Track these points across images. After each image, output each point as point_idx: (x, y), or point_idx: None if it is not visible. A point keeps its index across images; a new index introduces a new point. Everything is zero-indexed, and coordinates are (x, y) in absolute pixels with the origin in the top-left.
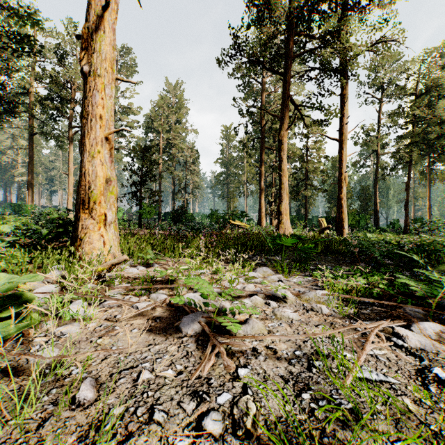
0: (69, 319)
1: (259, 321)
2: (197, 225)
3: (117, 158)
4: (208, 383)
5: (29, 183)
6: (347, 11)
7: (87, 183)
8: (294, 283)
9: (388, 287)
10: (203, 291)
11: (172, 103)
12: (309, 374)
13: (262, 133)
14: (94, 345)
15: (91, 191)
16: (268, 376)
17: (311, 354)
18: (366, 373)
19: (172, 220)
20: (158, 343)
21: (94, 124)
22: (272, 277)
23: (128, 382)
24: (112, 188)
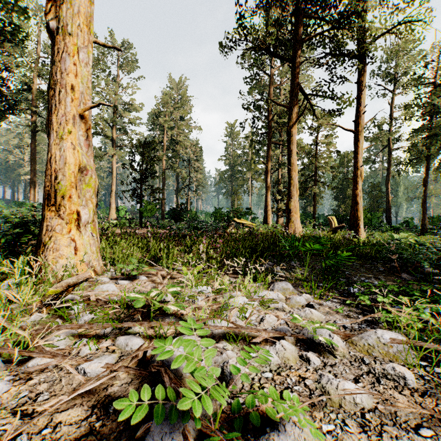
0: None
1: None
2: (200, 224)
3: (120, 155)
4: None
5: (31, 181)
6: None
7: (53, 172)
8: (329, 308)
9: None
10: (187, 404)
11: (176, 100)
12: None
13: (268, 127)
14: None
15: (58, 182)
16: None
17: None
18: None
19: (173, 218)
20: None
21: (63, 97)
22: (297, 299)
23: None
24: (88, 179)
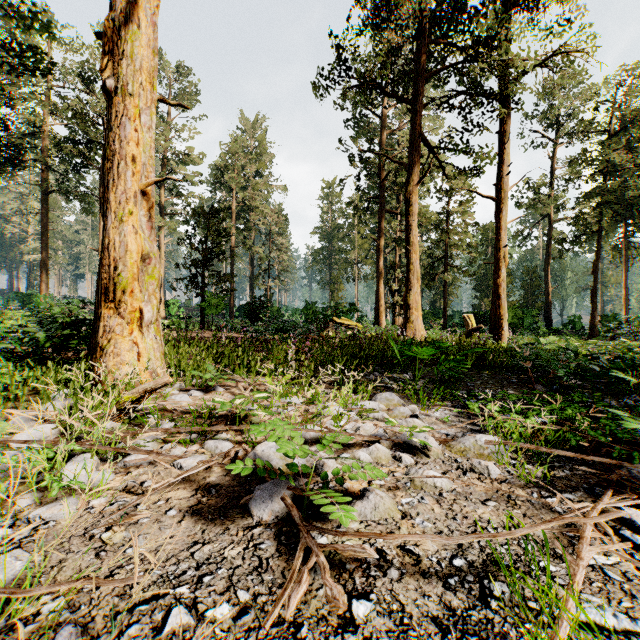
0: (63, 490)
1: (385, 494)
2: (285, 325)
3: (170, 227)
4: (297, 637)
5: (43, 264)
6: (507, 8)
7: (112, 262)
8: (437, 419)
9: (590, 428)
10: (288, 450)
11: (250, 147)
12: (485, 612)
13: (380, 189)
14: (96, 546)
15: (118, 274)
16: (410, 618)
17: (482, 565)
18: (592, 612)
19: (249, 317)
20: (209, 541)
21: (123, 170)
22: (401, 410)
23: (143, 634)
24: (152, 270)
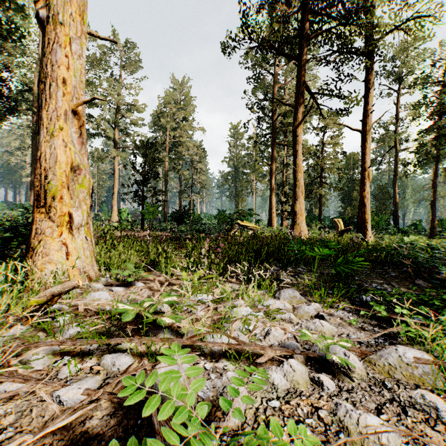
0: None
1: None
2: (202, 226)
3: (121, 156)
4: None
5: (32, 183)
6: None
7: (42, 171)
8: (341, 319)
9: None
10: None
11: (179, 100)
12: None
13: (273, 127)
14: None
15: (48, 182)
16: None
17: None
18: None
19: (175, 220)
20: None
21: (54, 91)
22: (306, 309)
23: None
24: (82, 179)
